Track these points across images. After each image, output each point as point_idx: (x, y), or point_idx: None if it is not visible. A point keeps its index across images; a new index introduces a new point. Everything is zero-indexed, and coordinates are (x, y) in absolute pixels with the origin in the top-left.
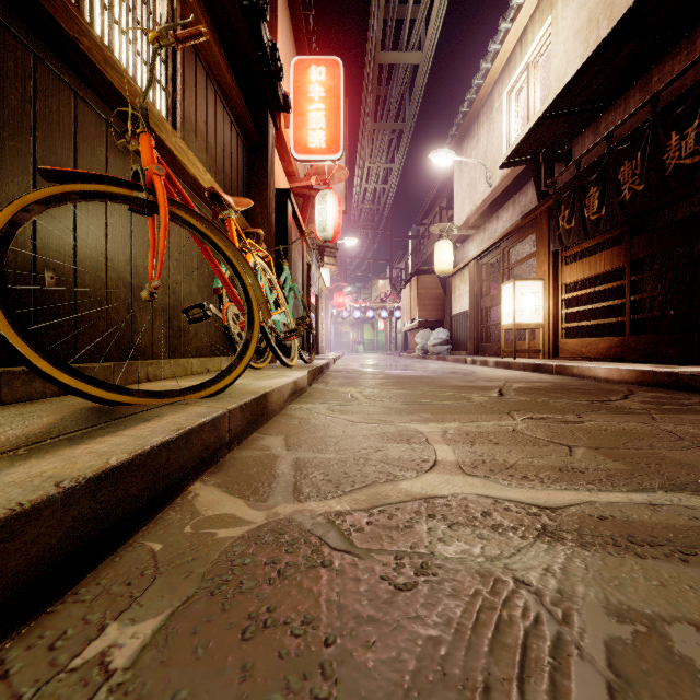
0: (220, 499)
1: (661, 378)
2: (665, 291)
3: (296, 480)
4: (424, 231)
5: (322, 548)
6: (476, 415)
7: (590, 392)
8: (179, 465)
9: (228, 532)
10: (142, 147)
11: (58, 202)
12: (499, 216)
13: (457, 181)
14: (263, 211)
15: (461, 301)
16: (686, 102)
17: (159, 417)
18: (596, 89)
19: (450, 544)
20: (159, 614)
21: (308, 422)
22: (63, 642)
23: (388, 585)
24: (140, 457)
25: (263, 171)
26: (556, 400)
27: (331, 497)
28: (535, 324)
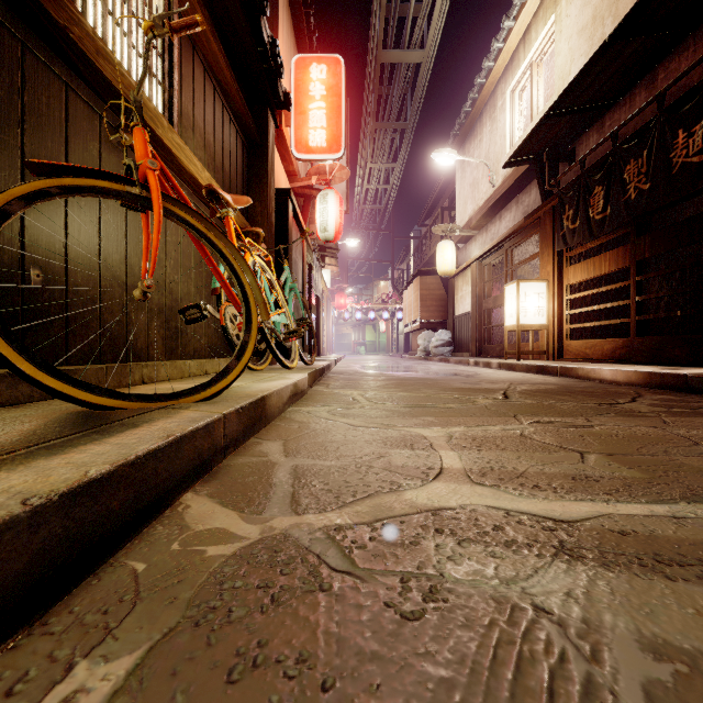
0: (212, 511)
1: (668, 381)
2: (672, 292)
3: (294, 490)
4: (426, 231)
5: (320, 568)
6: (481, 418)
7: (596, 394)
8: (169, 475)
9: (218, 549)
10: (136, 141)
11: (45, 197)
12: (502, 216)
13: (460, 181)
14: (263, 210)
15: (463, 302)
16: (693, 99)
17: (148, 422)
18: (601, 86)
19: (460, 563)
20: (135, 649)
21: (308, 426)
22: (23, 686)
23: (394, 614)
24: (123, 468)
25: (263, 169)
26: (562, 403)
27: (331, 508)
28: (539, 325)
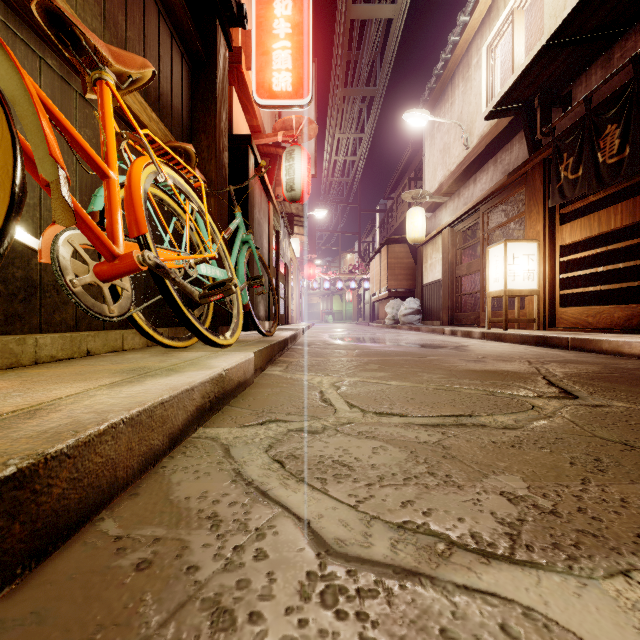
0: None
1: None
2: None
3: None
4: (393, 203)
5: None
6: None
7: None
8: None
9: None
10: None
11: None
12: (477, 178)
13: (428, 148)
14: (209, 144)
15: (433, 270)
16: None
17: None
18: (616, 5)
19: None
20: None
21: (182, 557)
22: None
23: None
24: None
25: (209, 93)
26: None
27: None
28: (528, 290)
